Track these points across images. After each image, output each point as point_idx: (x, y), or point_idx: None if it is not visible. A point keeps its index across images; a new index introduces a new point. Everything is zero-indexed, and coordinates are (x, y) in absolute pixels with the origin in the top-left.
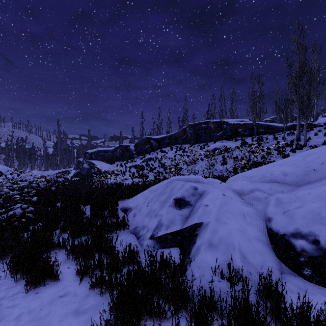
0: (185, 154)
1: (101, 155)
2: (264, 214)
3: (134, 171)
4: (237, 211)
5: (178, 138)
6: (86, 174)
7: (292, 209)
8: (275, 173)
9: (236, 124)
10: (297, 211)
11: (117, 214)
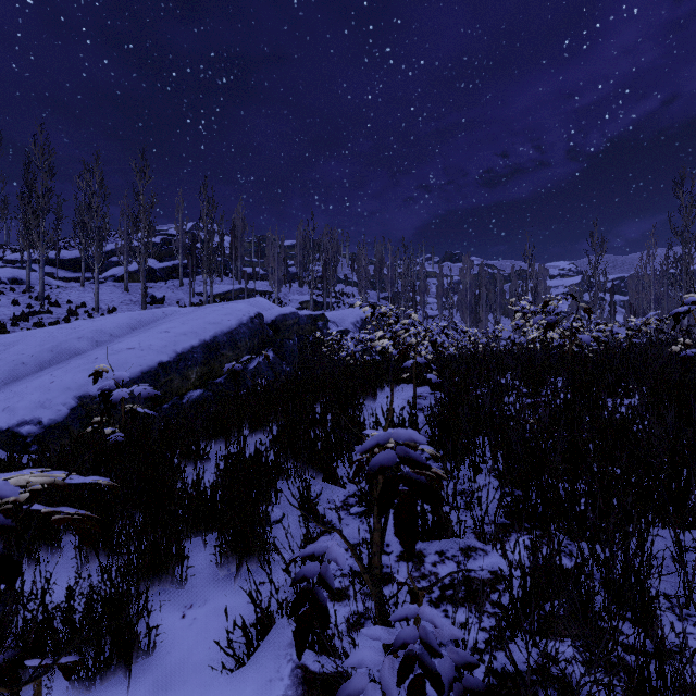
0: None
1: None
2: None
3: None
4: None
5: None
6: None
7: (13, 404)
8: None
9: None
10: (19, 405)
11: None
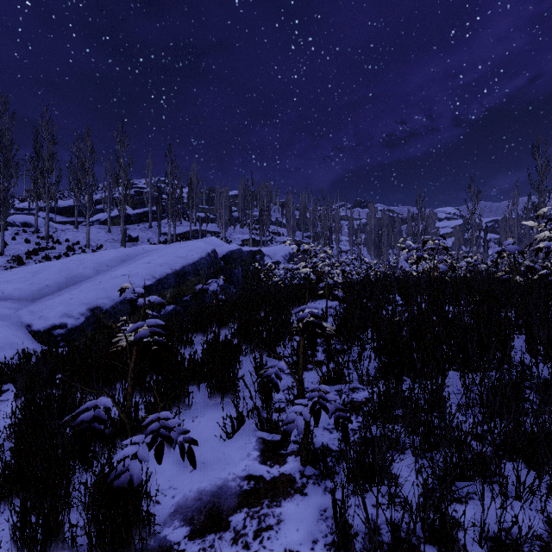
0: None
1: None
2: (21, 324)
3: None
4: (1, 324)
5: None
6: None
7: (46, 314)
8: (7, 291)
9: None
10: (50, 314)
11: None
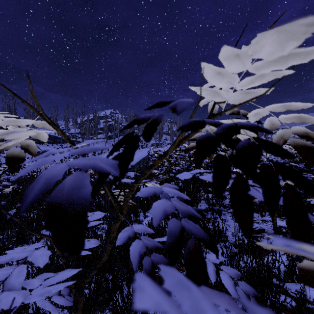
0: None
1: None
2: None
3: None
4: None
5: None
6: None
7: None
8: None
9: None
10: None
11: None
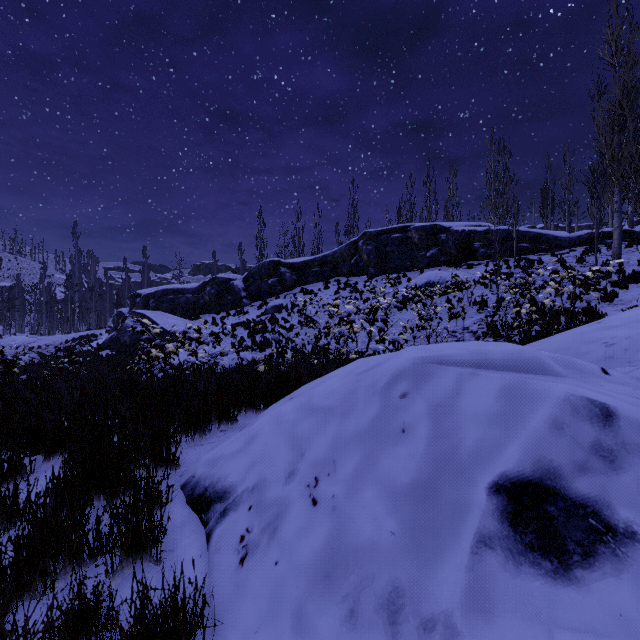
0: (357, 296)
1: (168, 299)
2: None
3: (244, 335)
4: None
5: (340, 264)
6: (131, 343)
7: None
8: None
9: (467, 232)
10: None
11: (166, 518)
